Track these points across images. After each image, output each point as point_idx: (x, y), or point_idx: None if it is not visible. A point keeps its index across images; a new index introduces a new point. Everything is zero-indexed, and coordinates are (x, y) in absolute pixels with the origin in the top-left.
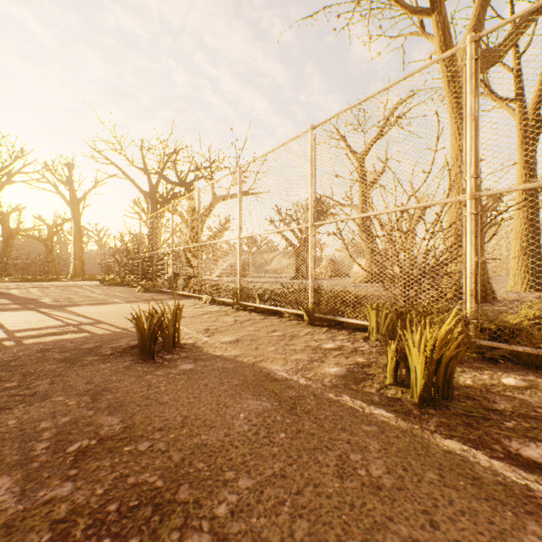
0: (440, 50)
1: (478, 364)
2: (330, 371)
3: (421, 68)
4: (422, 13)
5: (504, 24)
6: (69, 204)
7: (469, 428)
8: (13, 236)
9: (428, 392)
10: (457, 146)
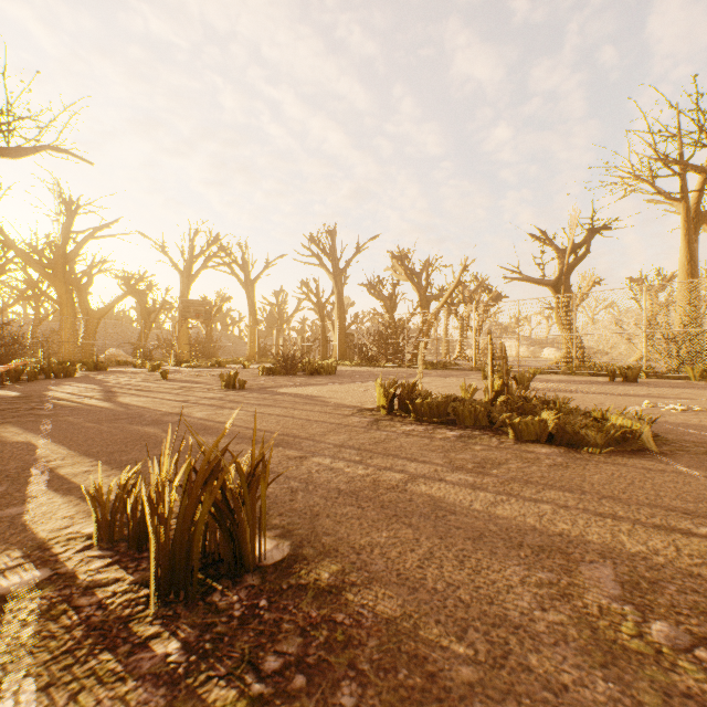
0: (683, 220)
1: None
2: (701, 384)
3: None
4: (674, 201)
5: None
6: (243, 286)
7: None
8: (154, 316)
9: None
10: (685, 272)
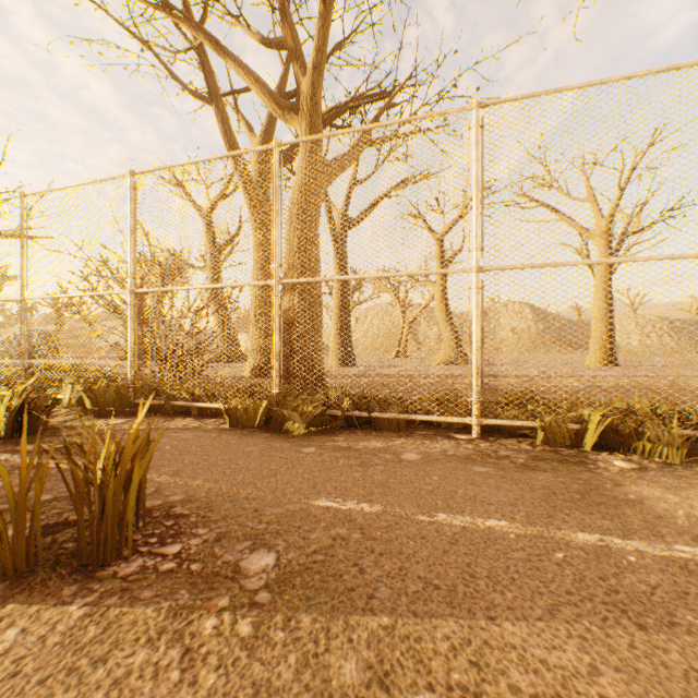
0: (224, 140)
1: (122, 416)
2: None
3: (105, 179)
4: (203, 100)
5: (147, 171)
6: None
7: (12, 444)
8: None
9: (6, 430)
10: (256, 231)
